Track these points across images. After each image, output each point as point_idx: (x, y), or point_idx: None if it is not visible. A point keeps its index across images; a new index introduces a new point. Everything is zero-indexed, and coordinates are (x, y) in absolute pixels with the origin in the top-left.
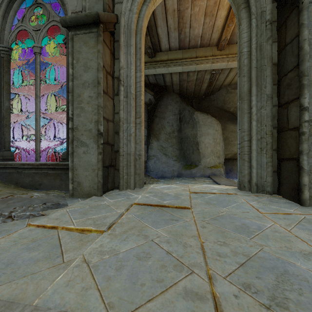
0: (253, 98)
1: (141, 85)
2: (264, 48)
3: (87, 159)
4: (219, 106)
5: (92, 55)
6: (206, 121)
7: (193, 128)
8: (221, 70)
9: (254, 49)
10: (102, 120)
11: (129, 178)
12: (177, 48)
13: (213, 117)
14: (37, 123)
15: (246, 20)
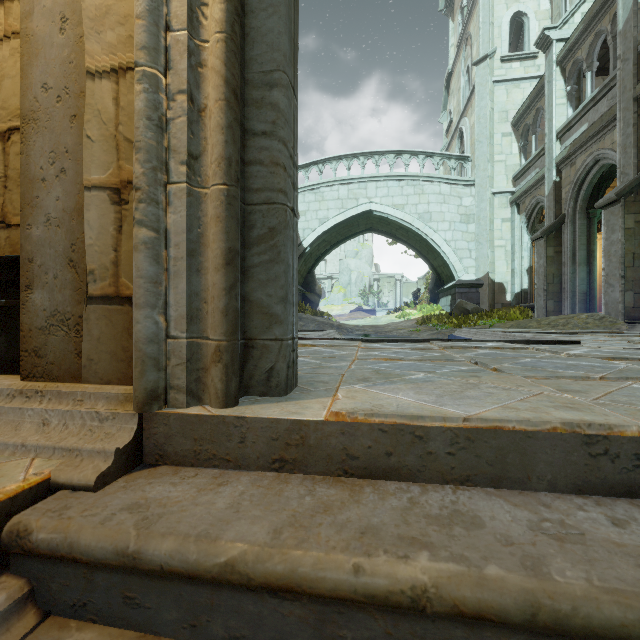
0: None
1: None
2: None
3: None
4: None
5: None
6: None
7: None
8: None
9: None
10: None
11: None
12: None
13: None
14: None
15: None
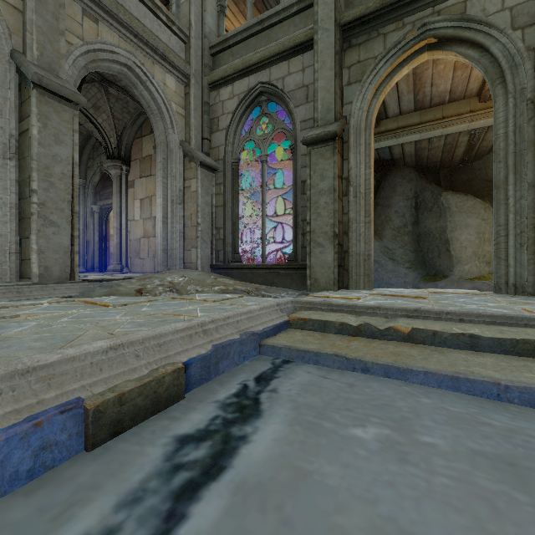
0: (510, 187)
1: (370, 182)
2: (524, 131)
3: (324, 258)
4: (489, 178)
5: (328, 166)
6: (464, 205)
7: (440, 218)
8: (488, 127)
9: (511, 133)
10: (337, 223)
11: (359, 279)
12: (412, 111)
13: (478, 198)
14: (264, 227)
15: (503, 97)
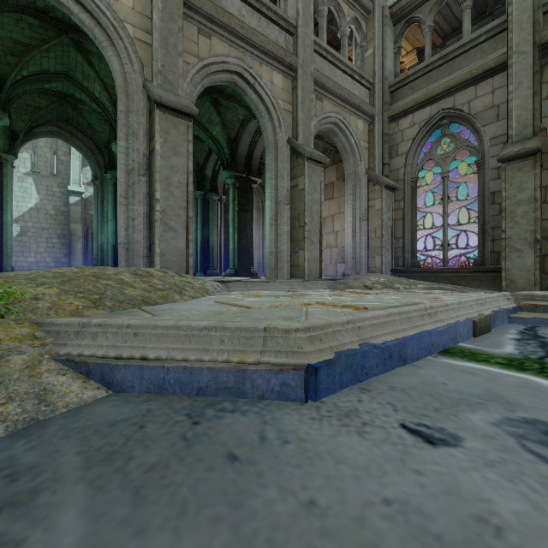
0: None
1: None
2: None
3: (522, 262)
4: None
5: (527, 178)
6: None
7: None
8: None
9: None
10: (538, 230)
11: None
12: None
13: None
14: (445, 235)
15: None
